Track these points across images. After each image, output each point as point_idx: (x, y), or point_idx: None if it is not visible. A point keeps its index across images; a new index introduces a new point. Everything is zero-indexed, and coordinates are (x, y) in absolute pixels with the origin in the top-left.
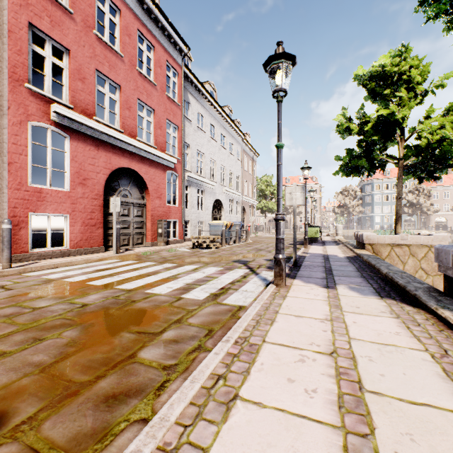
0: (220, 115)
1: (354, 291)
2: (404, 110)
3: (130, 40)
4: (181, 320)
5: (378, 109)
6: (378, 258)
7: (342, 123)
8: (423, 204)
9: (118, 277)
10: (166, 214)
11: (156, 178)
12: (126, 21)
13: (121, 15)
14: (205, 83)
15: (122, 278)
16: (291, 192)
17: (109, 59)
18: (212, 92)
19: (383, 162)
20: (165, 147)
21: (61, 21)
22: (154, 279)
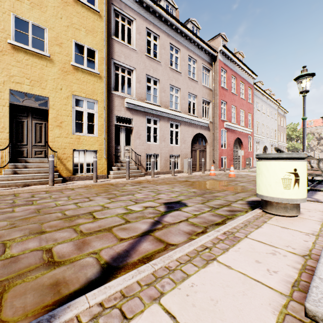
0: (266, 98)
1: None
2: None
3: (238, 87)
4: None
5: None
6: None
7: None
8: None
9: None
10: (248, 155)
11: (245, 139)
12: (237, 80)
13: (236, 79)
14: (257, 82)
15: None
16: None
17: (234, 99)
18: (261, 86)
19: None
20: (247, 125)
21: (225, 94)
22: None
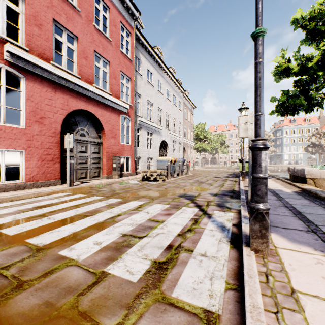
0: (166, 73)
1: None
2: None
3: None
4: None
5: (323, 44)
6: None
7: (281, 64)
8: (324, 145)
9: (47, 220)
10: (120, 151)
11: (111, 120)
12: None
13: None
14: (154, 47)
15: (50, 221)
16: (246, 122)
17: (66, 12)
18: (159, 55)
19: (318, 101)
20: (119, 95)
21: None
22: (87, 223)
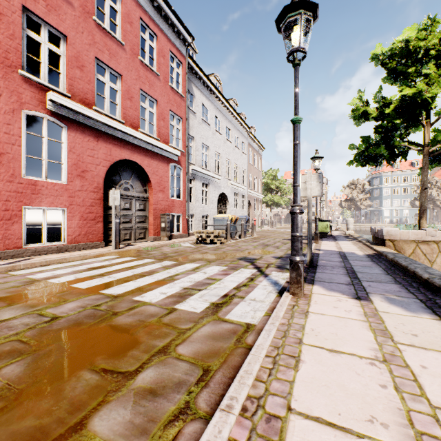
0: (225, 108)
1: (396, 305)
2: (433, 88)
3: (132, 28)
4: (168, 348)
5: (401, 89)
6: (406, 257)
7: (359, 107)
8: (436, 198)
9: (108, 278)
10: (170, 208)
11: (159, 170)
12: (127, 8)
13: (122, 1)
14: (210, 75)
15: (112, 279)
16: (306, 181)
17: (109, 47)
18: (217, 84)
19: (404, 150)
20: (168, 139)
21: (57, 6)
22: (148, 281)
